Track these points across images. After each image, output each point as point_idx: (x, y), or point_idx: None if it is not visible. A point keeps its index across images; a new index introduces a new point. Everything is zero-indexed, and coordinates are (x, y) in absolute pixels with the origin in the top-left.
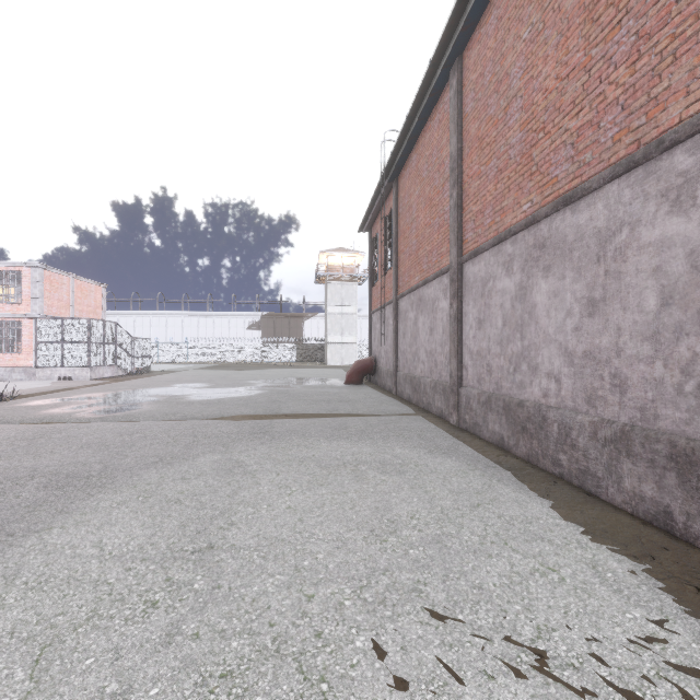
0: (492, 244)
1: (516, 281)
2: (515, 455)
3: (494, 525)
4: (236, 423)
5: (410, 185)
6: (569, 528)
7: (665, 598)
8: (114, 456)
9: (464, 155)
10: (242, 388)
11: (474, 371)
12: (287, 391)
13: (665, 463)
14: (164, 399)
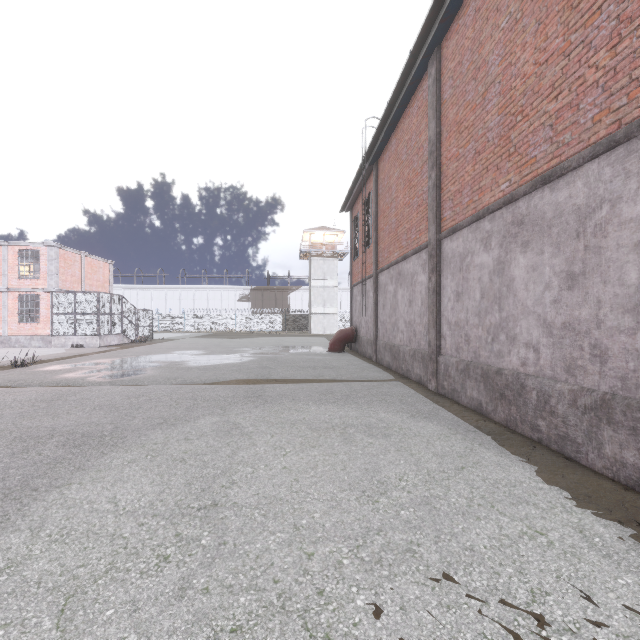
0: (470, 221)
1: (494, 256)
2: (493, 420)
3: (480, 488)
4: (231, 388)
5: (390, 168)
6: (552, 492)
7: None
8: (123, 417)
9: (442, 139)
10: (234, 355)
11: (452, 340)
12: (275, 357)
13: None
14: (165, 365)
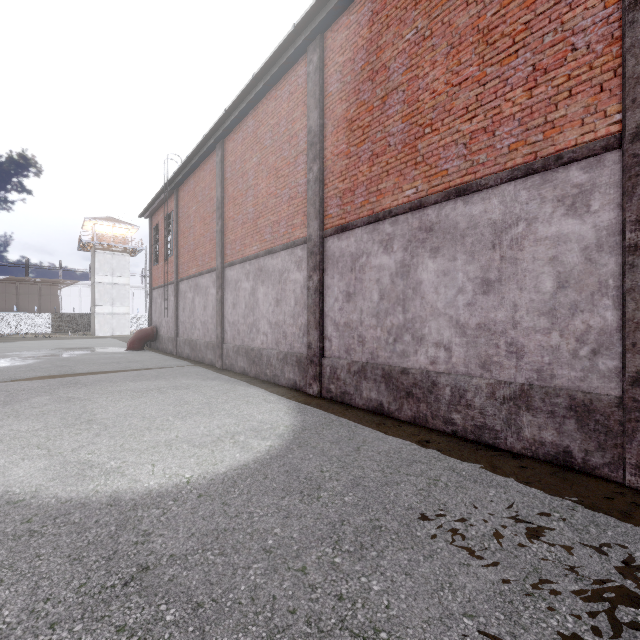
0: (240, 262)
1: (251, 285)
2: (250, 376)
3: (233, 396)
4: (40, 381)
5: (189, 200)
6: (262, 393)
7: (282, 401)
8: None
9: (225, 202)
10: (8, 359)
11: (231, 333)
12: (67, 358)
13: (295, 364)
14: None
